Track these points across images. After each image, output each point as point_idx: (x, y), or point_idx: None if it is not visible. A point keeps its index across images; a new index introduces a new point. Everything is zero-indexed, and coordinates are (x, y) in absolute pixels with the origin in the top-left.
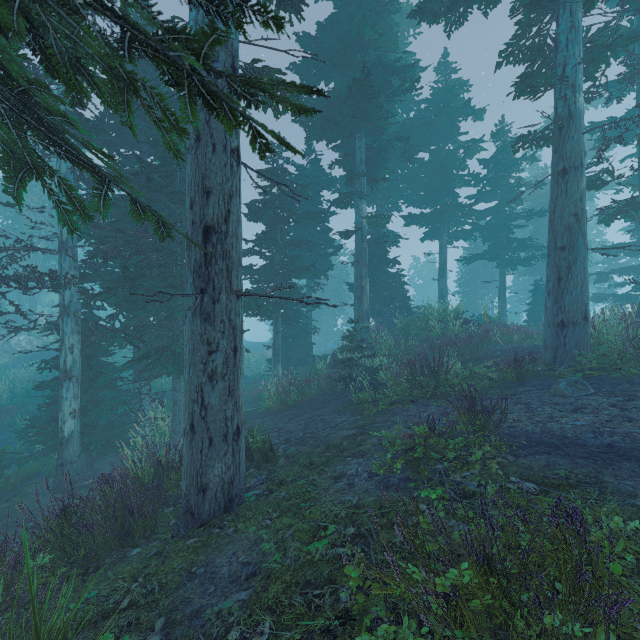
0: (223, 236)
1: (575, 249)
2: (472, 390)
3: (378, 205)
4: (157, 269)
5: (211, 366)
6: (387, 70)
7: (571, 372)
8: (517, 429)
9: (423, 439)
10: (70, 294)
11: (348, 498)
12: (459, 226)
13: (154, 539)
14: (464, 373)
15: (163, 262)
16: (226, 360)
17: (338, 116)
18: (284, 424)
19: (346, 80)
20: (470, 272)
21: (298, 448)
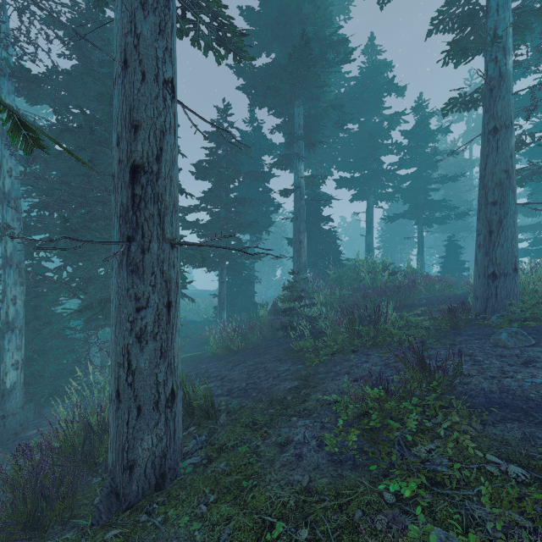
0: (154, 177)
1: (506, 204)
2: (412, 340)
3: (313, 169)
4: (103, 222)
5: (140, 324)
6: (323, 43)
7: (506, 322)
8: (471, 387)
9: (378, 403)
10: (13, 245)
11: (297, 478)
12: (383, 189)
13: (71, 526)
14: (400, 322)
15: (109, 215)
16: (157, 317)
17: (279, 83)
18: (228, 372)
19: (286, 52)
20: (390, 230)
21: (241, 402)
